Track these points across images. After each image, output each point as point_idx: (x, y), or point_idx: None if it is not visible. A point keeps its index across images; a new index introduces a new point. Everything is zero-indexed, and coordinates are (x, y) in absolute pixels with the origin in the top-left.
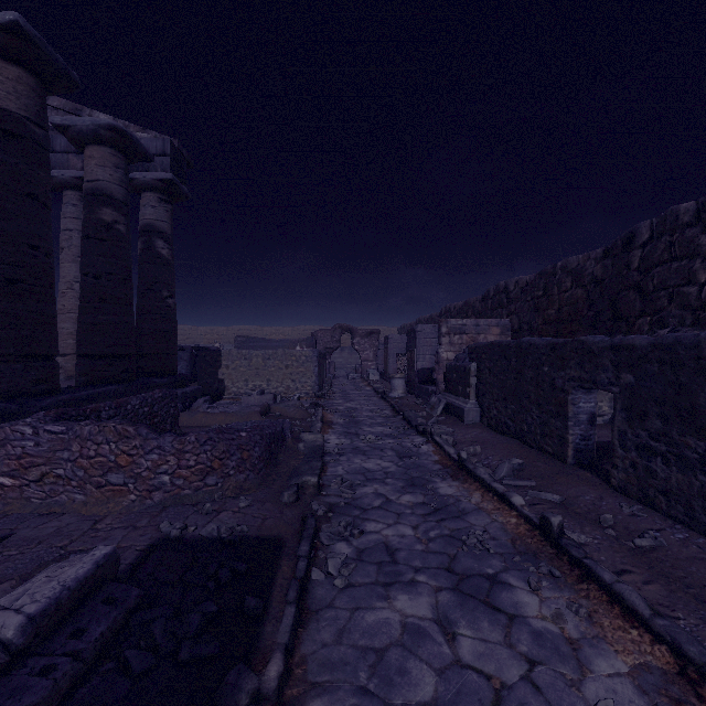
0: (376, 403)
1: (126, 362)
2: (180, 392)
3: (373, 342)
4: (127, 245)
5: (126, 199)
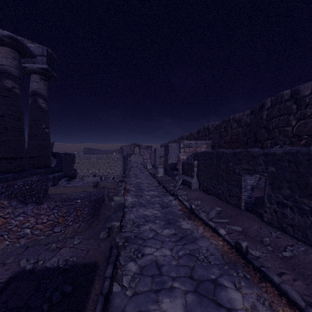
0: (150, 179)
1: (19, 161)
2: (51, 176)
3: (149, 151)
4: (20, 100)
5: (20, 76)
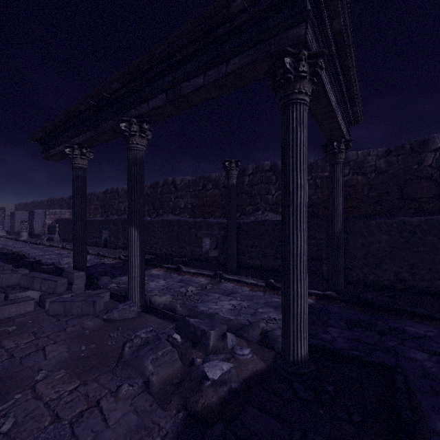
0: (14, 241)
1: None
2: None
3: (0, 214)
4: None
5: None
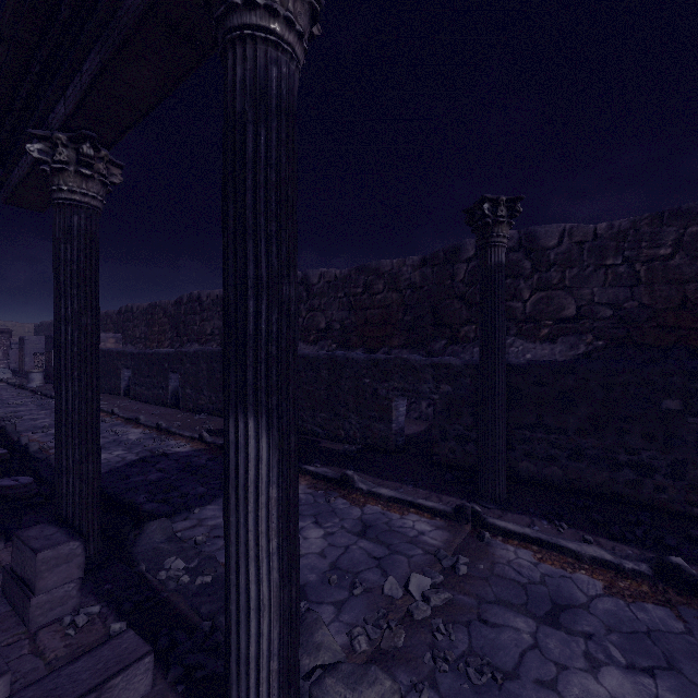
0: (15, 391)
1: None
2: None
3: (3, 341)
4: None
5: None
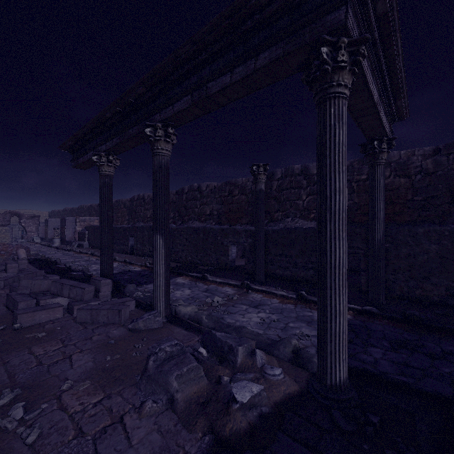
0: (47, 248)
1: None
2: None
3: (35, 222)
4: None
5: None
